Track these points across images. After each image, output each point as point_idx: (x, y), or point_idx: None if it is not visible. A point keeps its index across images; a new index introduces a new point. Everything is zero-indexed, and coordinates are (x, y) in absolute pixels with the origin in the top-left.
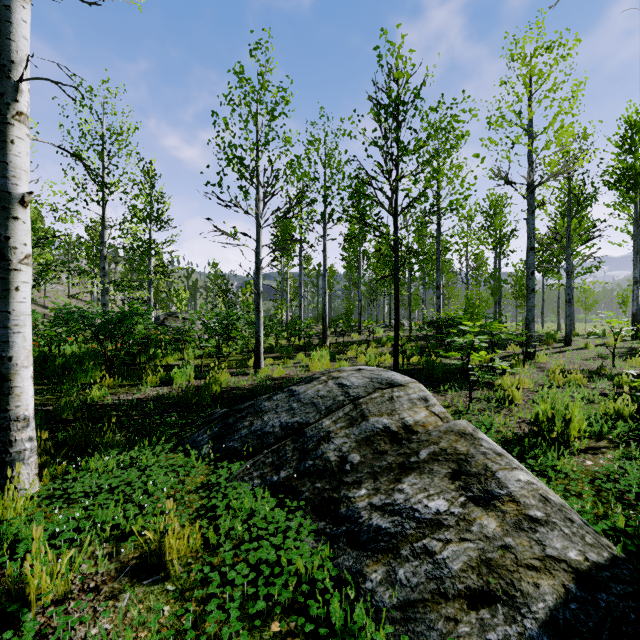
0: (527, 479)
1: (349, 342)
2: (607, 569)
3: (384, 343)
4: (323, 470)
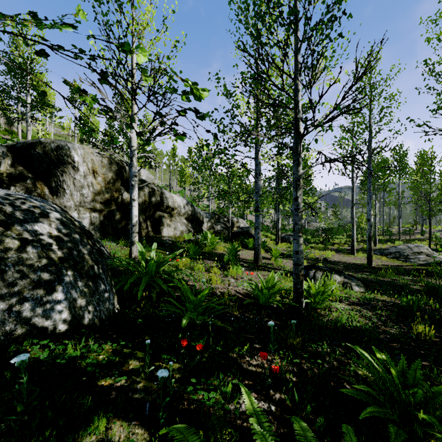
0: (439, 256)
1: (413, 239)
2: (441, 261)
3: (433, 240)
4: (404, 255)
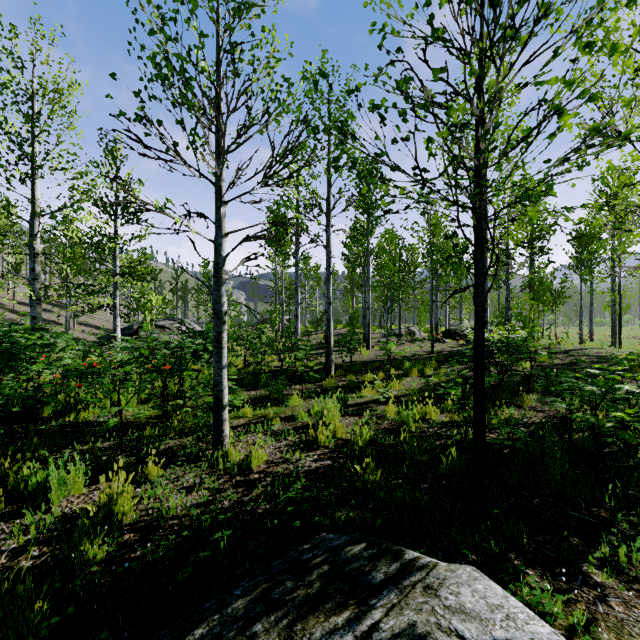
0: None
1: (359, 365)
2: None
3: (408, 370)
4: None
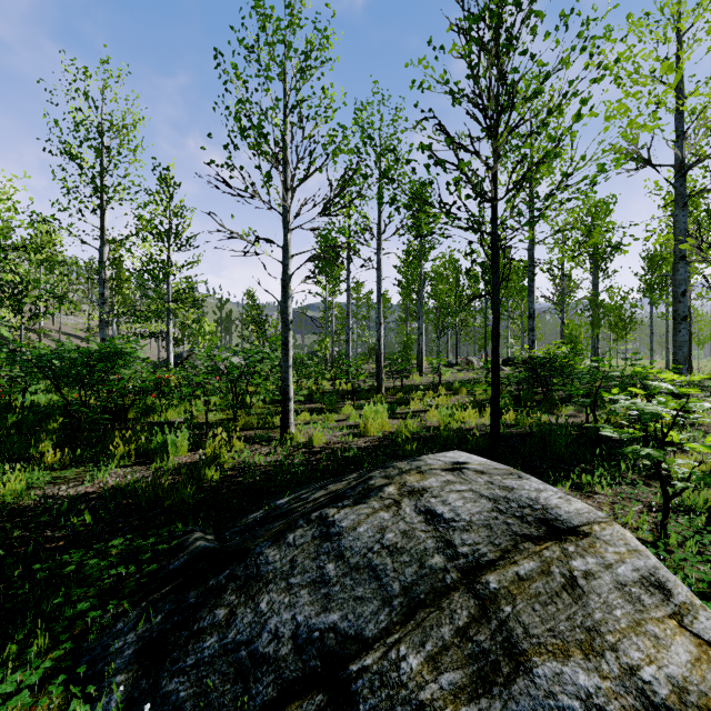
0: None
1: (410, 387)
2: None
3: (457, 389)
4: None
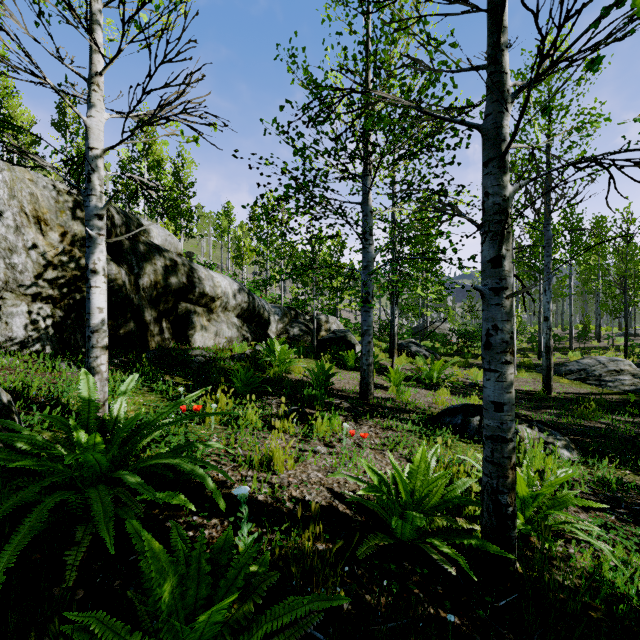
0: None
1: (590, 347)
2: None
3: (622, 349)
4: (594, 376)
